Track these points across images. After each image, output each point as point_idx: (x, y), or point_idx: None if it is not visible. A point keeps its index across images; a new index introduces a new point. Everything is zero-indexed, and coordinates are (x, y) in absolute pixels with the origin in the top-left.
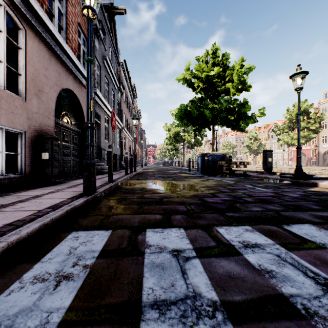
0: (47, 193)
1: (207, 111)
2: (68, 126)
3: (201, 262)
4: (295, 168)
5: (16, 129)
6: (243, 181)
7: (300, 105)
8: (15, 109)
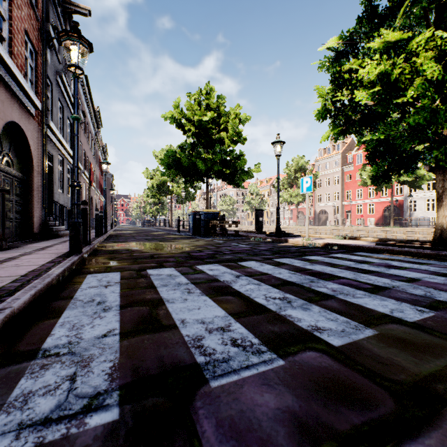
0: (20, 256)
1: (200, 161)
2: (10, 172)
3: (184, 276)
4: (276, 227)
5: None
6: (233, 240)
7: (298, 161)
8: None
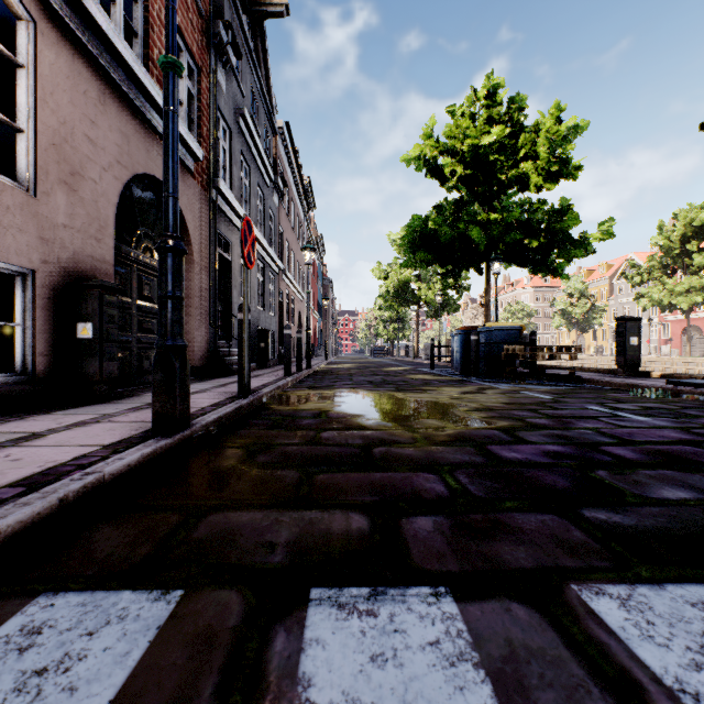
0: (64, 428)
1: (474, 229)
2: (152, 264)
3: None
4: None
5: (9, 265)
6: (575, 395)
7: (692, 215)
8: (5, 215)
